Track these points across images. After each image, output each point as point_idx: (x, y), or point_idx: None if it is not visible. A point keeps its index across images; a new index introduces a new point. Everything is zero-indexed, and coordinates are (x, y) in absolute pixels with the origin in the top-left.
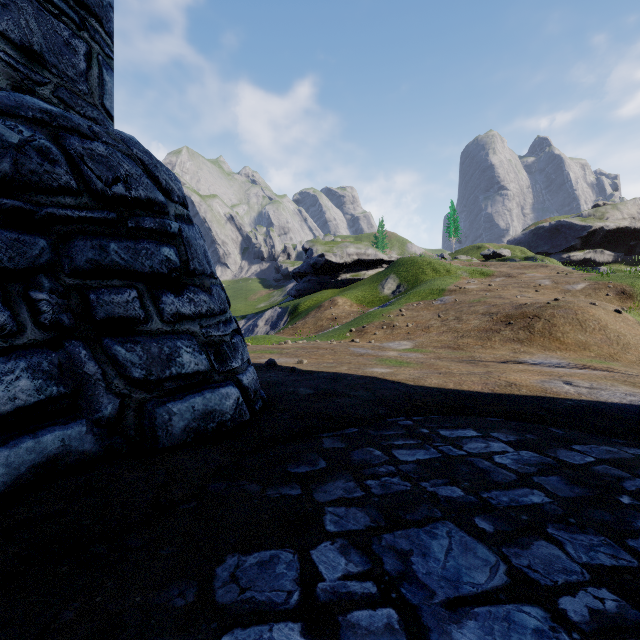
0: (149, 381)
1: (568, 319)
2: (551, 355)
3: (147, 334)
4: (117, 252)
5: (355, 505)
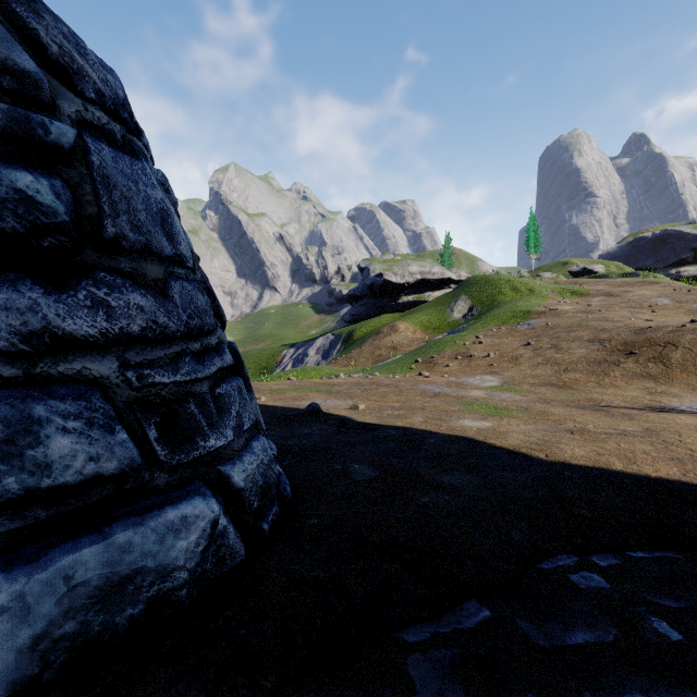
0: None
1: None
2: None
3: None
4: None
5: None
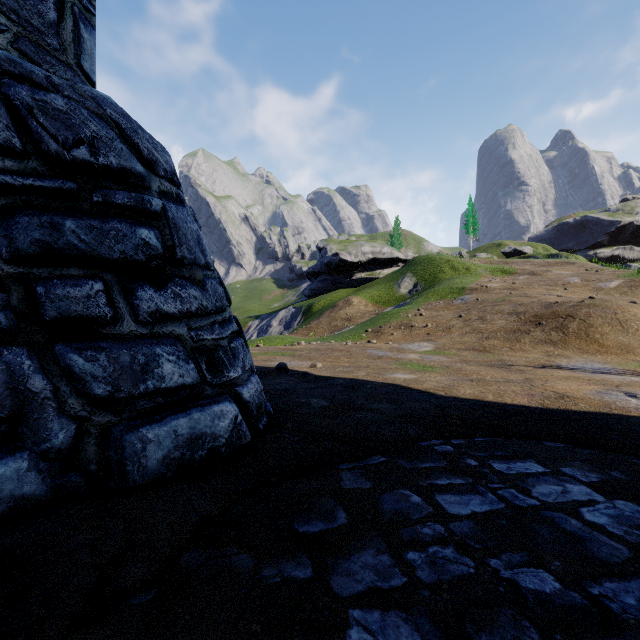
0: (116, 399)
1: (606, 319)
2: (591, 359)
3: (116, 338)
4: (75, 232)
5: (395, 606)
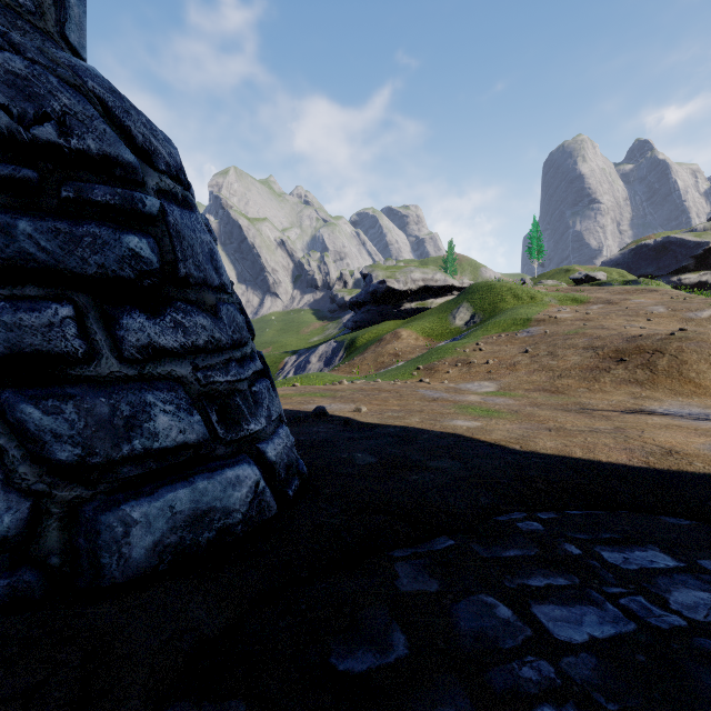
0: (88, 466)
1: (703, 355)
2: (687, 402)
3: (90, 382)
4: (31, 237)
5: None
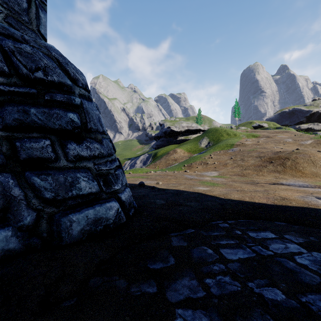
0: (57, 200)
1: (305, 160)
2: (297, 180)
3: (56, 169)
4: (35, 114)
5: (199, 307)
